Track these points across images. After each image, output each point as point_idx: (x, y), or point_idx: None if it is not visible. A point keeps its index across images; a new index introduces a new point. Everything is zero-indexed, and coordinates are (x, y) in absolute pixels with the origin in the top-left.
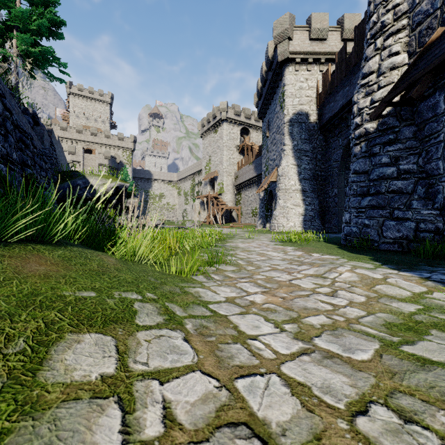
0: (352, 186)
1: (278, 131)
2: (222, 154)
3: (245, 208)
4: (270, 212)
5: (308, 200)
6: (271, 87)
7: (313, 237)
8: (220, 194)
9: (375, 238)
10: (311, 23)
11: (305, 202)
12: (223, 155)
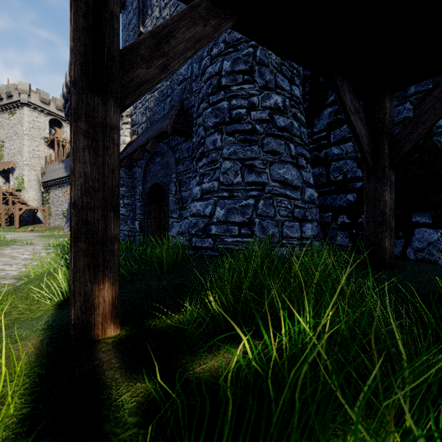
0: None
1: None
2: (21, 143)
3: (54, 208)
4: None
5: None
6: None
7: None
8: (20, 190)
9: None
10: None
11: None
12: (23, 144)
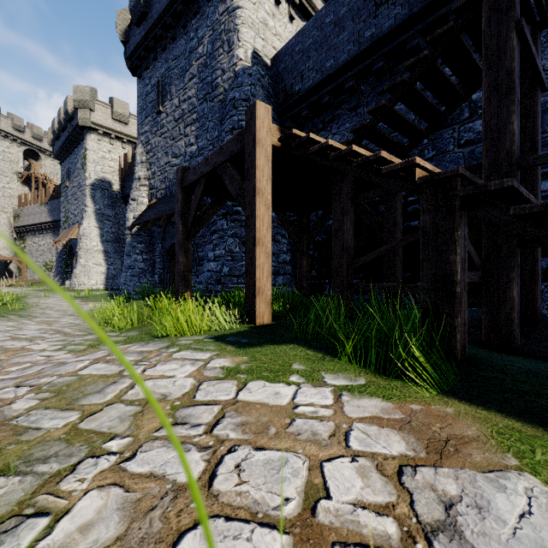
0: (125, 262)
1: (80, 188)
2: None
3: (32, 259)
4: (71, 268)
5: (110, 260)
6: (72, 139)
7: (102, 293)
8: None
9: (132, 292)
10: (114, 106)
11: (108, 262)
12: None
